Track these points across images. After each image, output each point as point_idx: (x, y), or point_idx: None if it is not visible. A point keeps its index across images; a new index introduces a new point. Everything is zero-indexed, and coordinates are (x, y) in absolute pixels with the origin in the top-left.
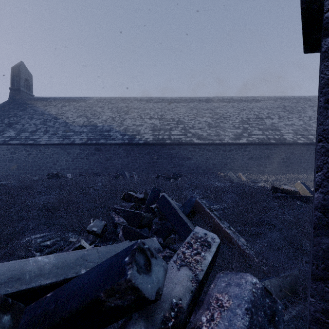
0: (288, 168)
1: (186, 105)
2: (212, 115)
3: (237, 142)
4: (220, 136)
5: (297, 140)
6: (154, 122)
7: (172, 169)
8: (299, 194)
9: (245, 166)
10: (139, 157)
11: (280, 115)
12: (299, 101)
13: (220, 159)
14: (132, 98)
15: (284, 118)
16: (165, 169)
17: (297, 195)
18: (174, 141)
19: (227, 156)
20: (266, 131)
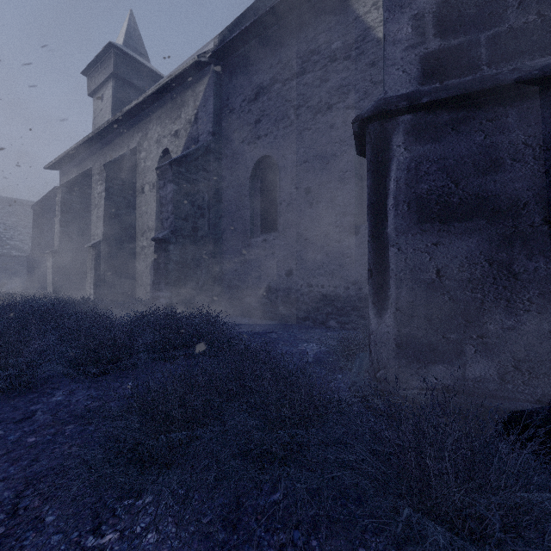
0: None
1: (2, 208)
2: None
3: None
4: None
5: None
6: None
7: None
8: None
9: None
10: None
11: None
12: None
13: None
14: None
15: None
16: None
17: None
18: None
19: None
20: None
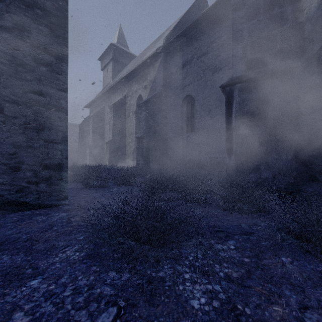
0: None
1: None
2: (77, 135)
3: None
4: None
5: None
6: None
7: None
8: None
9: None
10: None
11: None
12: None
13: None
14: None
15: None
16: None
17: None
18: None
19: None
20: None
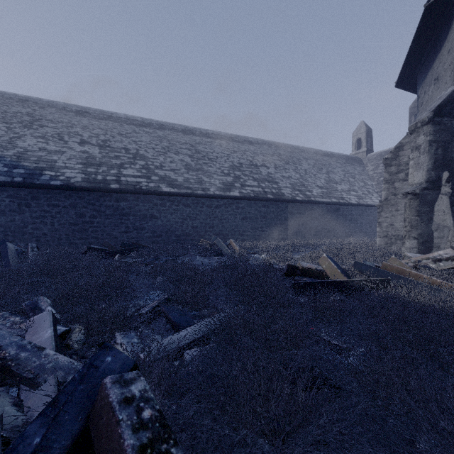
0: (287, 232)
1: (152, 132)
2: (192, 152)
3: (227, 195)
4: (203, 185)
5: (296, 197)
6: (89, 150)
7: (124, 235)
8: (326, 275)
9: (238, 230)
10: (51, 212)
11: (276, 164)
12: (294, 150)
13: (204, 218)
14: (46, 102)
15: (280, 168)
16: (108, 236)
17: (323, 277)
18: (127, 186)
19: (213, 214)
20: (262, 182)
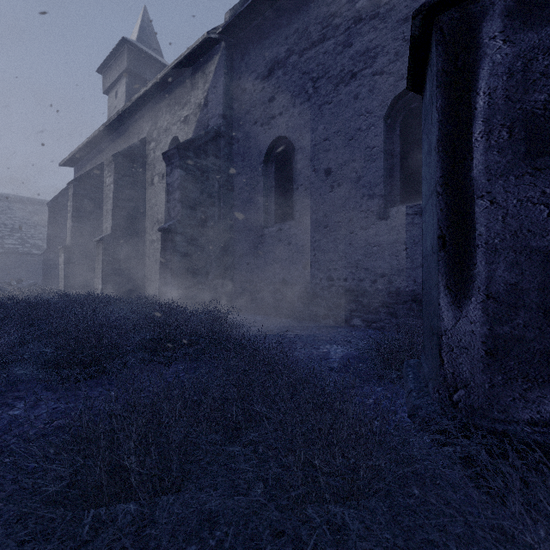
0: None
1: (24, 208)
2: None
3: None
4: None
5: None
6: None
7: (7, 276)
8: None
9: None
10: None
11: None
12: None
13: None
14: None
15: None
16: None
17: None
18: (9, 251)
19: None
20: None
